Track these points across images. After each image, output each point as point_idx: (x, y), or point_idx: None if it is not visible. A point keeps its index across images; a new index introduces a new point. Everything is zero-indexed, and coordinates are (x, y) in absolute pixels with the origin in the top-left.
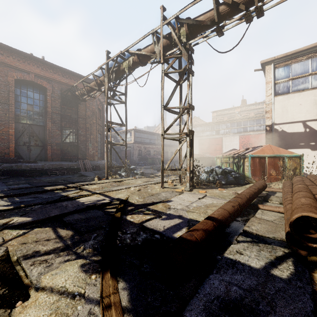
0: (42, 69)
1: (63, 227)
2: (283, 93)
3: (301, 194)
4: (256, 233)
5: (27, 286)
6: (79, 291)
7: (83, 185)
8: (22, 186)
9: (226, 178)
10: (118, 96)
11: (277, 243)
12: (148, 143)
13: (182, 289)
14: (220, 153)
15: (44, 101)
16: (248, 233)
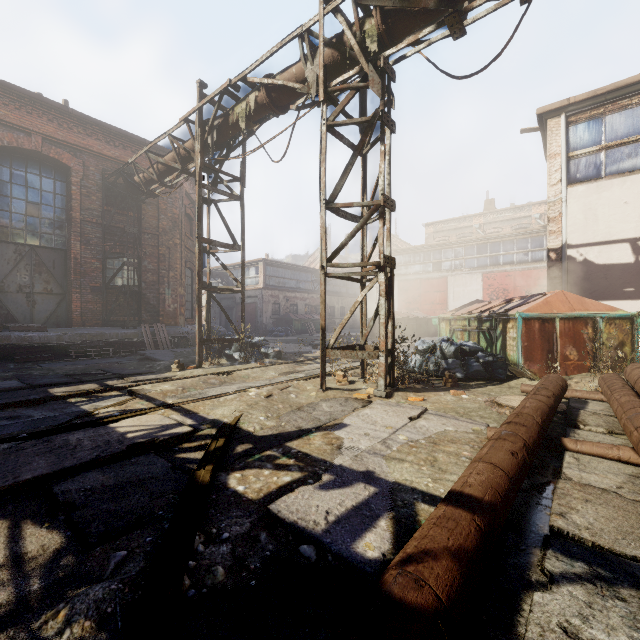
0: (61, 126)
1: (44, 519)
2: (586, 178)
3: None
4: (594, 540)
5: None
6: None
7: (140, 385)
8: None
9: (464, 365)
10: (226, 185)
11: None
12: (294, 288)
13: None
14: (443, 310)
15: (65, 197)
16: (568, 538)
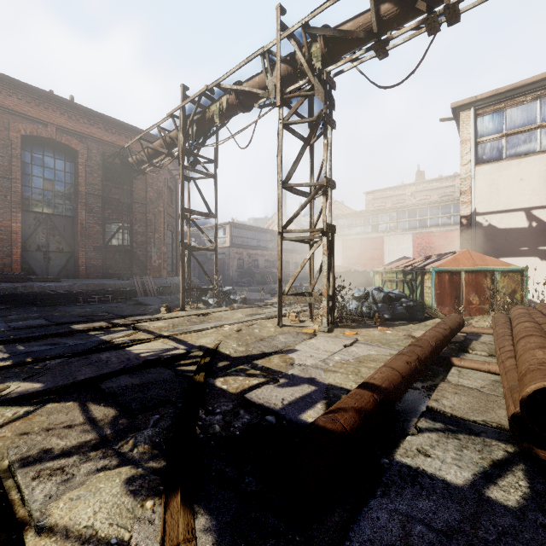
0: (70, 118)
1: (100, 401)
2: (490, 159)
3: (534, 342)
4: (452, 412)
5: (22, 522)
6: (121, 537)
7: (140, 322)
8: (31, 324)
9: (391, 308)
10: (202, 165)
11: (491, 434)
12: (255, 247)
13: (318, 530)
14: (380, 265)
15: (73, 174)
16: (436, 412)
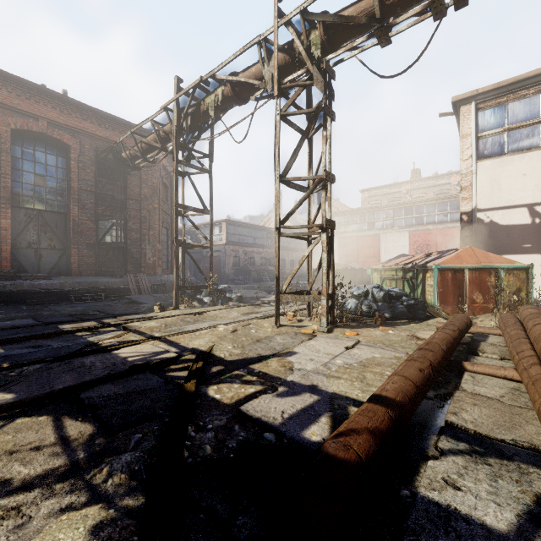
0: (62, 112)
1: (77, 415)
2: (492, 155)
3: None
4: (475, 429)
5: None
6: None
7: (131, 322)
8: (17, 324)
9: (391, 307)
10: (197, 160)
11: (526, 458)
12: (251, 244)
13: None
14: (376, 262)
15: (65, 170)
16: (457, 428)
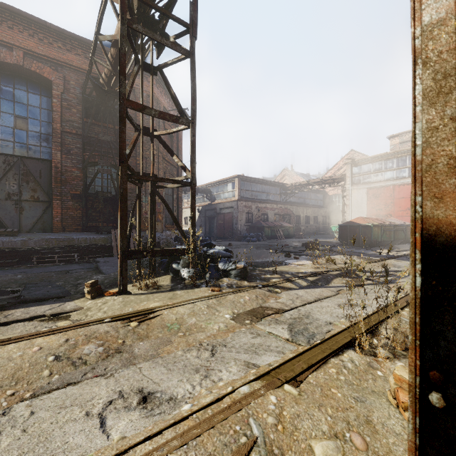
0: (41, 41)
1: None
2: None
3: None
4: None
5: None
6: None
7: None
8: None
9: None
10: (172, 41)
11: None
12: (265, 200)
13: None
14: None
15: (50, 111)
16: None
